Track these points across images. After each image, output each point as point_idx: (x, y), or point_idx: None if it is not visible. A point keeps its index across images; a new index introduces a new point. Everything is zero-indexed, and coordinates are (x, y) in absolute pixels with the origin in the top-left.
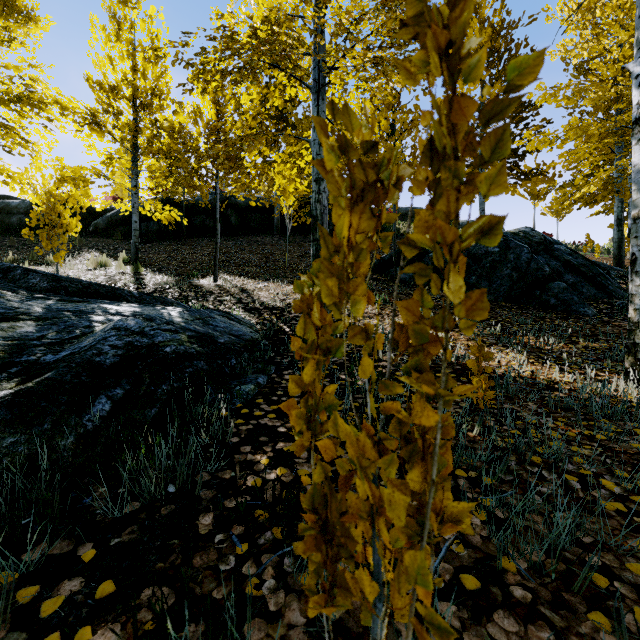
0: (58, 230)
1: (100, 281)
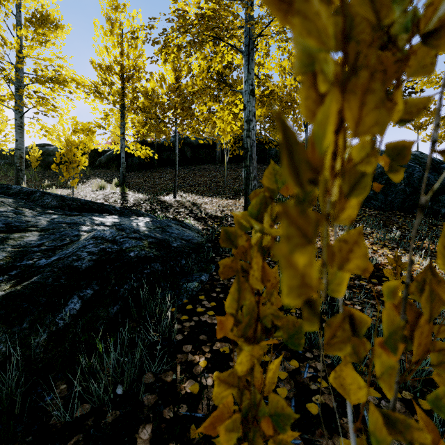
0: (73, 165)
1: (99, 198)
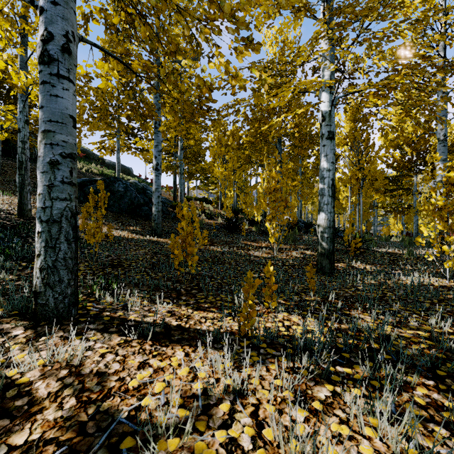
0: None
1: None
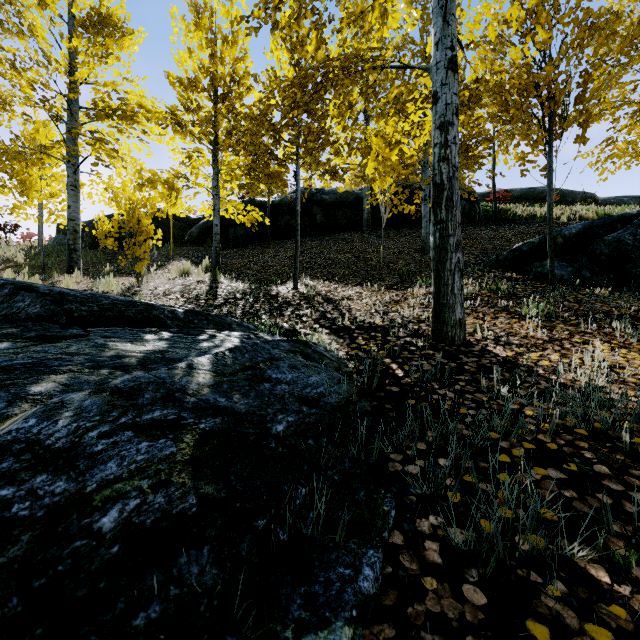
0: (138, 238)
1: (174, 291)
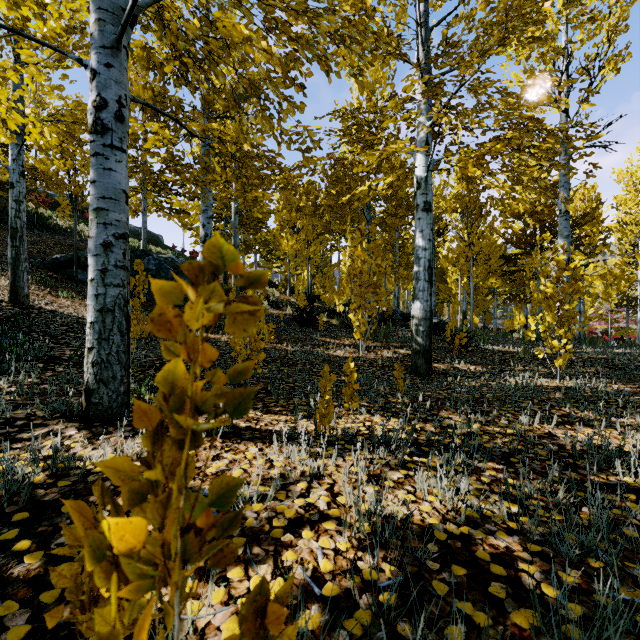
0: None
1: None
